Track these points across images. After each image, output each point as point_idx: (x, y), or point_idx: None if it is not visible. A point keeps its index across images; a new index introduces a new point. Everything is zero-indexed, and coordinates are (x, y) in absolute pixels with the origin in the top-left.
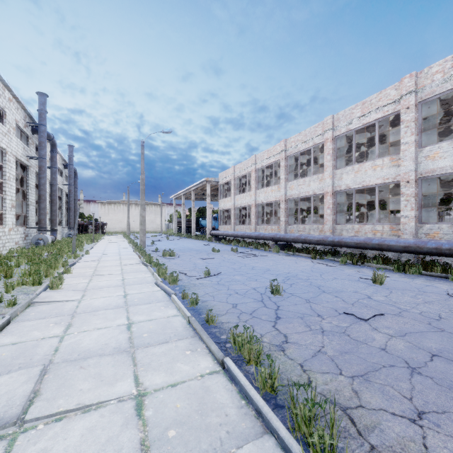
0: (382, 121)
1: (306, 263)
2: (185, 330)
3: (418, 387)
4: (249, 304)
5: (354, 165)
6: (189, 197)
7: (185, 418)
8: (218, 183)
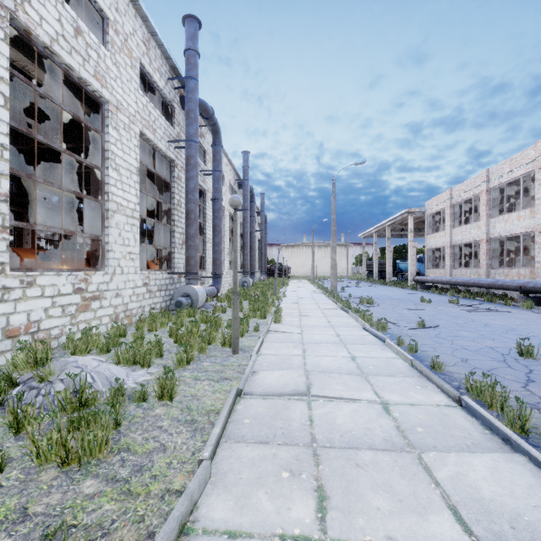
0: None
1: None
2: (409, 370)
3: None
4: (485, 362)
5: None
6: (382, 234)
7: (428, 425)
8: (424, 214)
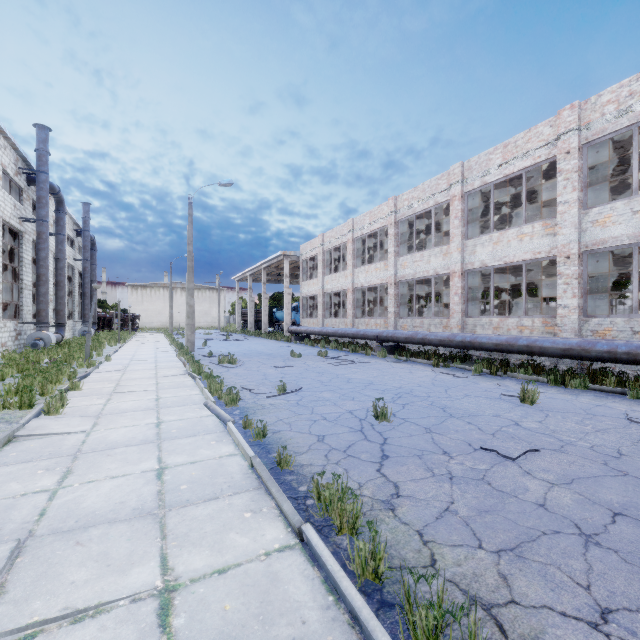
0: (532, 171)
1: (424, 373)
2: (246, 478)
3: (598, 567)
4: (342, 436)
5: (492, 234)
6: (258, 278)
7: (236, 630)
8: (300, 259)
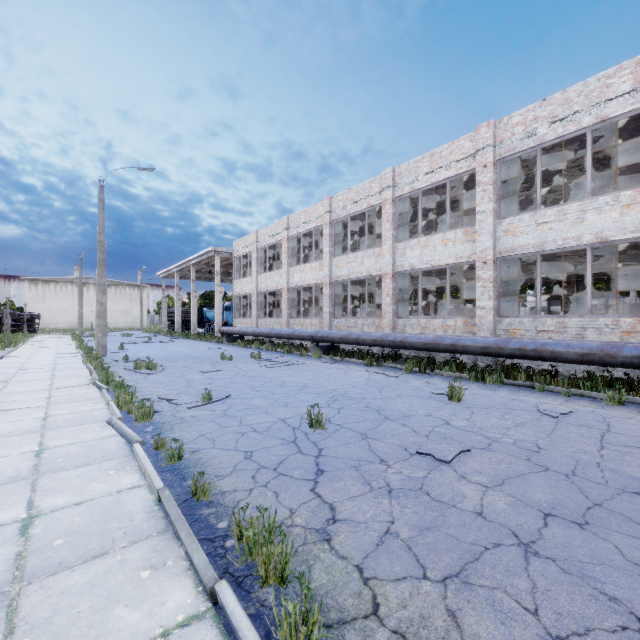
0: (454, 181)
1: (359, 373)
2: (149, 518)
3: (541, 583)
4: (273, 450)
5: (420, 238)
6: (187, 275)
7: None
8: (232, 256)
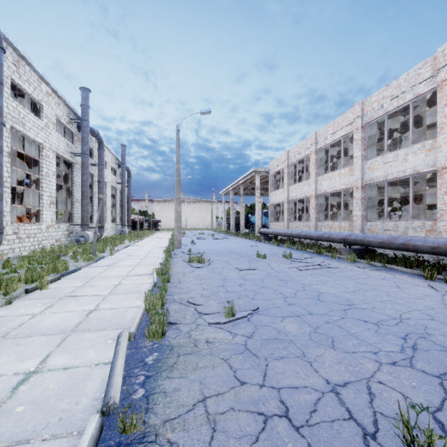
0: None
1: (421, 290)
2: None
3: None
4: None
5: None
6: (238, 192)
7: None
8: (268, 174)
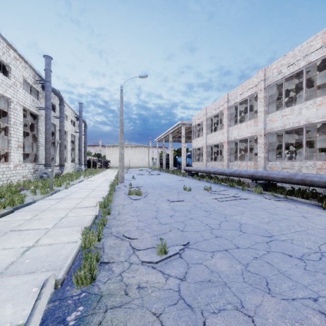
0: None
1: (324, 220)
2: None
3: None
4: None
5: None
6: (168, 139)
7: None
8: (191, 125)
